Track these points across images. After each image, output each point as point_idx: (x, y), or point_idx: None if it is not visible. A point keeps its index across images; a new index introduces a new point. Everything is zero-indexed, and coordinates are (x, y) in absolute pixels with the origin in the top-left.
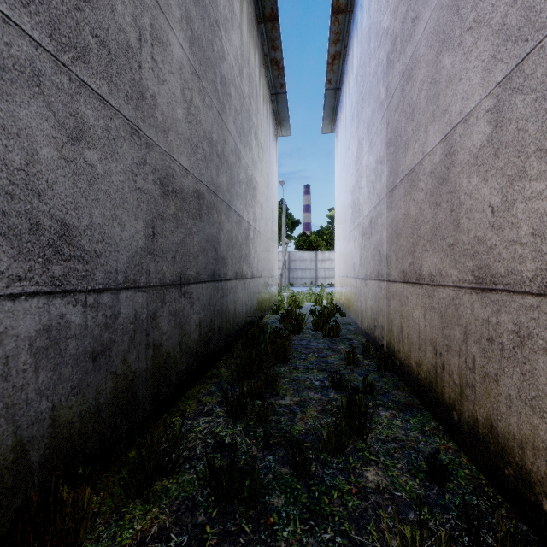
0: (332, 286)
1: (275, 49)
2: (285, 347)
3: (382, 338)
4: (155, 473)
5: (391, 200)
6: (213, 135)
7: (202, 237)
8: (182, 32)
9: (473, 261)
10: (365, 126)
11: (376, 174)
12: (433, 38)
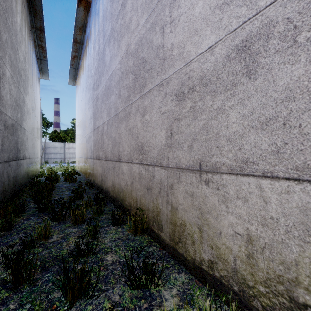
0: (75, 163)
1: (41, 41)
2: (53, 185)
3: (92, 179)
4: (18, 212)
5: (94, 133)
6: (16, 98)
7: (13, 142)
8: (9, 65)
9: (105, 154)
10: (87, 100)
11: (90, 121)
12: (101, 96)
